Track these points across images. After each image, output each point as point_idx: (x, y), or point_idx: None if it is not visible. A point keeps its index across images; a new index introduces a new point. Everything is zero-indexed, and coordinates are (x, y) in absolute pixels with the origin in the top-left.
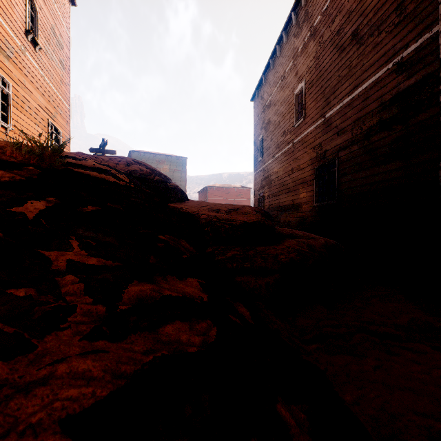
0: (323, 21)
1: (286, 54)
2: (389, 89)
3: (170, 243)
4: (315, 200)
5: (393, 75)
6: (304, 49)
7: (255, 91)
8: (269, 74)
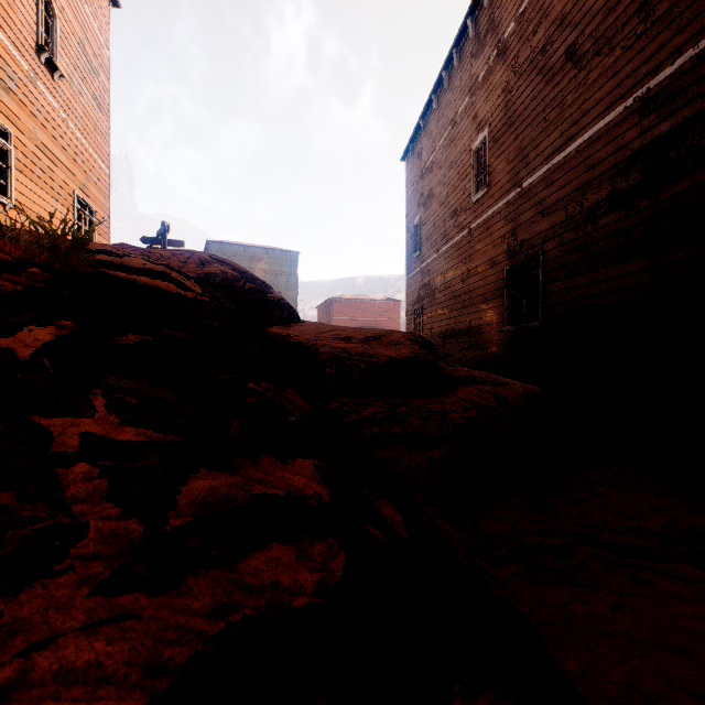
0: (519, 30)
1: (459, 86)
2: (628, 140)
3: (267, 397)
4: (506, 321)
5: (634, 118)
6: (488, 77)
7: (408, 145)
8: (431, 117)
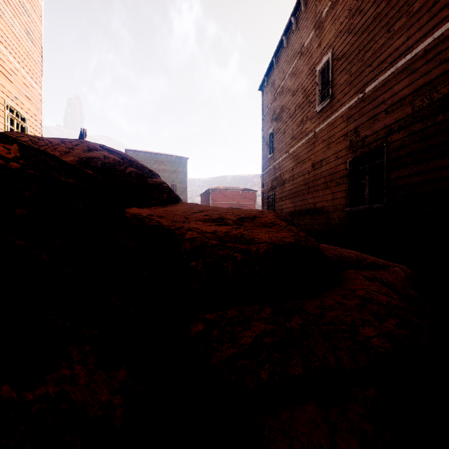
0: None
1: (305, 25)
2: None
3: None
4: (349, 202)
5: None
6: (331, 10)
7: (264, 78)
8: (282, 54)
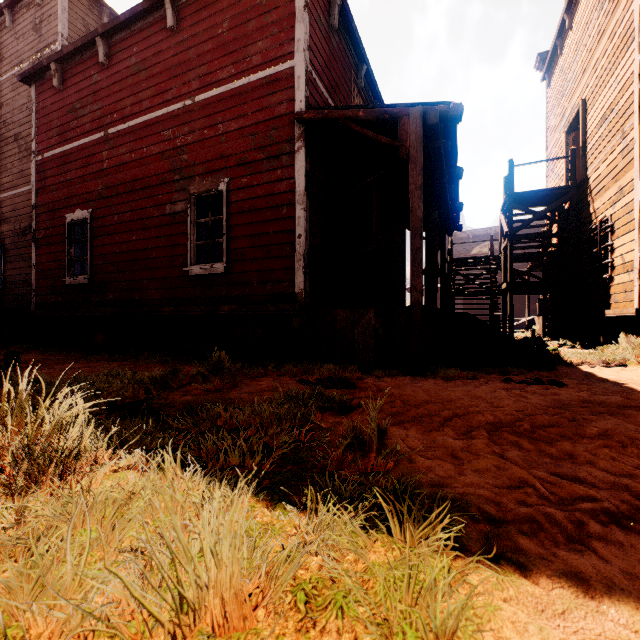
0: None
1: None
2: None
3: None
4: None
5: None
6: None
7: None
8: None
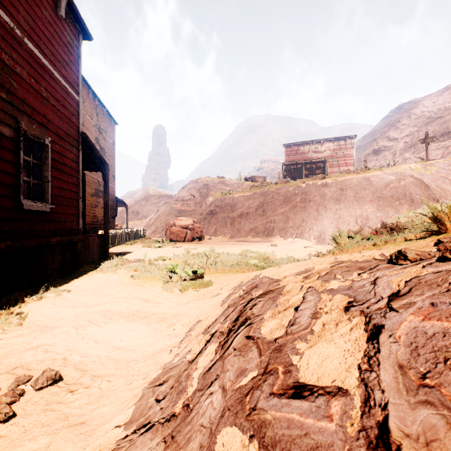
0: None
1: None
2: None
3: None
4: None
5: None
6: None
7: None
8: None
